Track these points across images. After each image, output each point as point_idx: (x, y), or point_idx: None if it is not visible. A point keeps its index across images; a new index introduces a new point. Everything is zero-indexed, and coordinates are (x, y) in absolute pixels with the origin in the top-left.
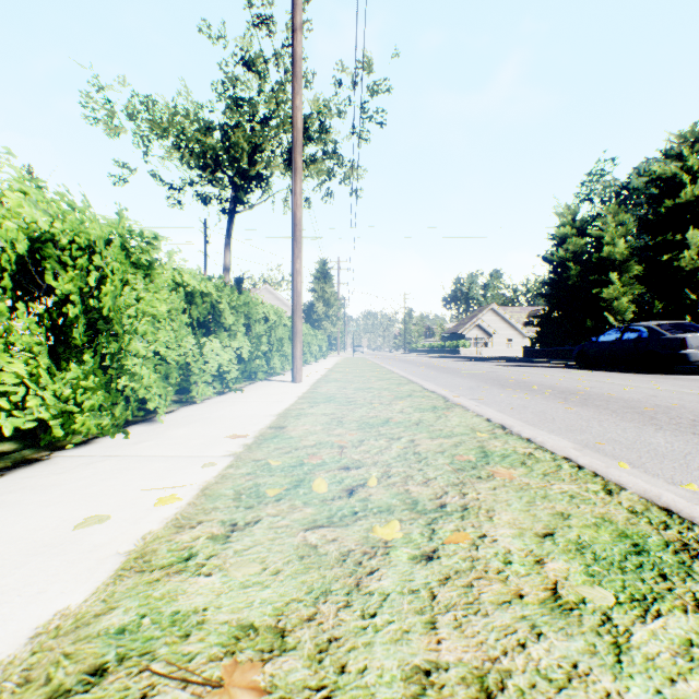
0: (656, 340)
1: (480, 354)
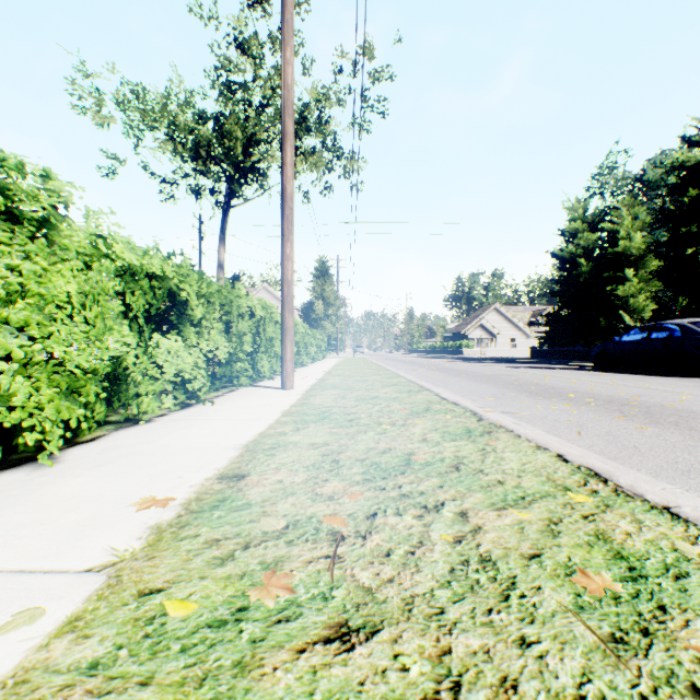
0: (692, 339)
1: (483, 355)
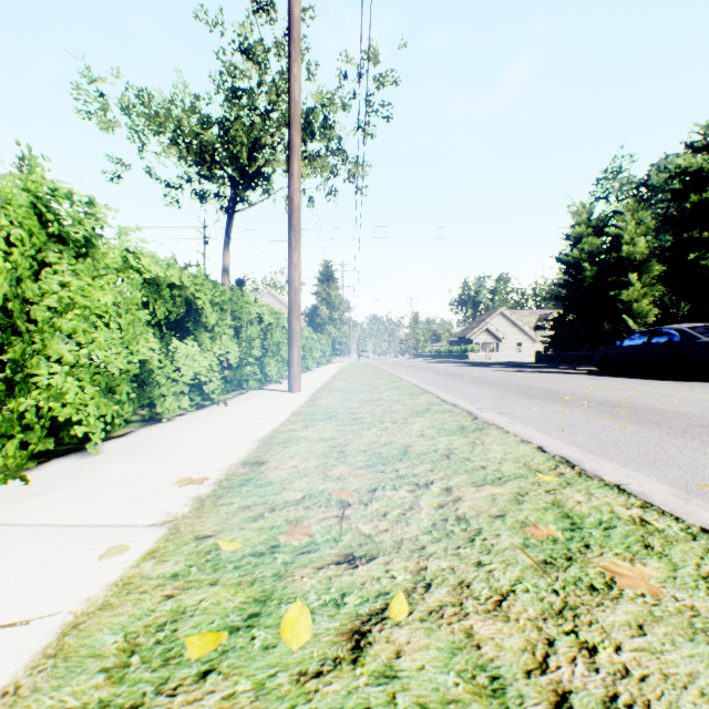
0: (690, 344)
1: (489, 359)
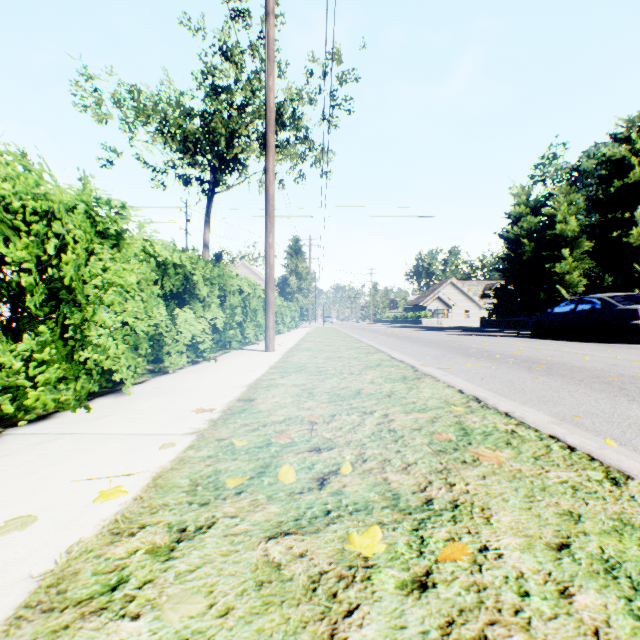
0: (609, 311)
1: (440, 324)
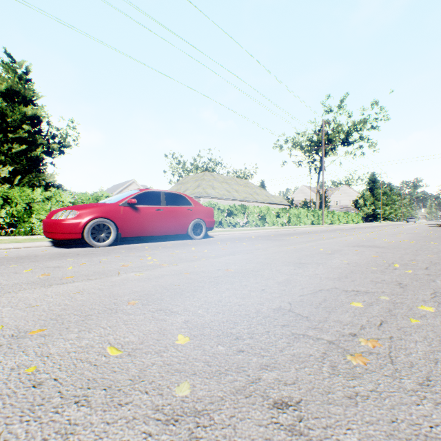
0: None
1: None
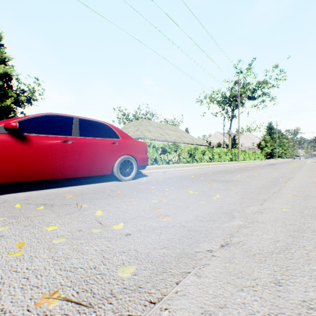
0: None
1: None
